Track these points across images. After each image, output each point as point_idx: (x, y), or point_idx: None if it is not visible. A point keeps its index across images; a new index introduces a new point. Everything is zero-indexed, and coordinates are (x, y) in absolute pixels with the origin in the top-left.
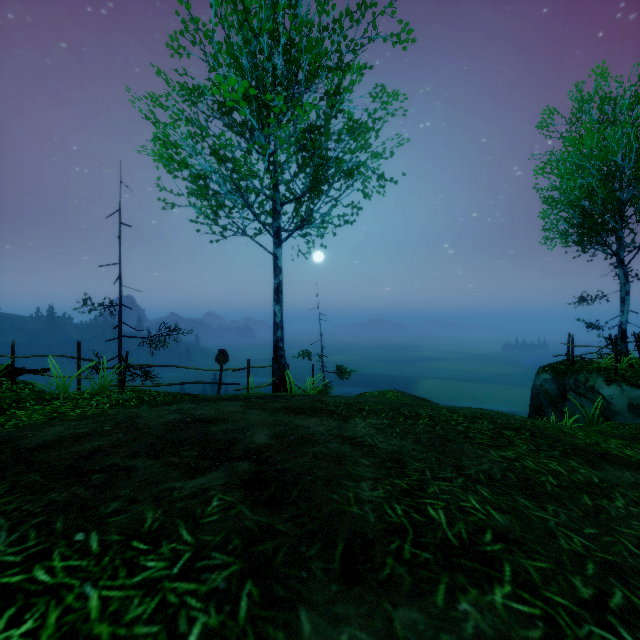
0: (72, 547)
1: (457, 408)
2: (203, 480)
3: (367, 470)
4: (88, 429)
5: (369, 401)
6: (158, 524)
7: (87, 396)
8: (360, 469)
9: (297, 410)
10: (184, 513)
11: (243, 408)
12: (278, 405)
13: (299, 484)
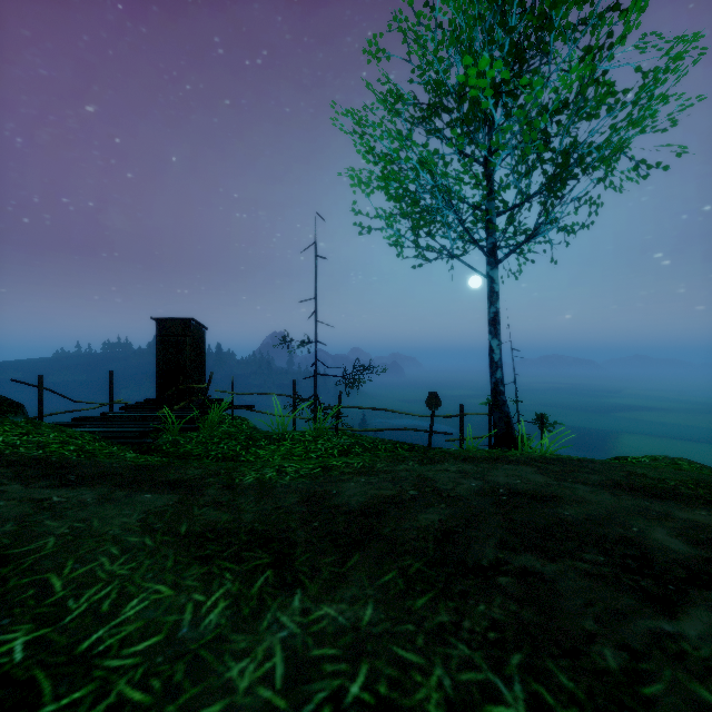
0: None
1: None
2: (700, 625)
3: None
4: (391, 491)
5: (711, 480)
6: None
7: (310, 438)
8: None
9: (641, 490)
10: None
11: (551, 478)
12: (595, 478)
13: None
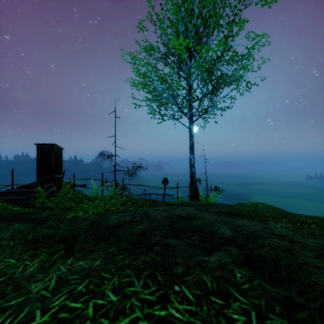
0: (178, 295)
1: (320, 217)
2: (217, 257)
3: (316, 261)
4: (129, 218)
5: (261, 210)
6: (215, 286)
7: (108, 199)
8: (310, 259)
9: (229, 214)
10: (225, 280)
11: (198, 211)
12: (215, 210)
13: (280, 267)
